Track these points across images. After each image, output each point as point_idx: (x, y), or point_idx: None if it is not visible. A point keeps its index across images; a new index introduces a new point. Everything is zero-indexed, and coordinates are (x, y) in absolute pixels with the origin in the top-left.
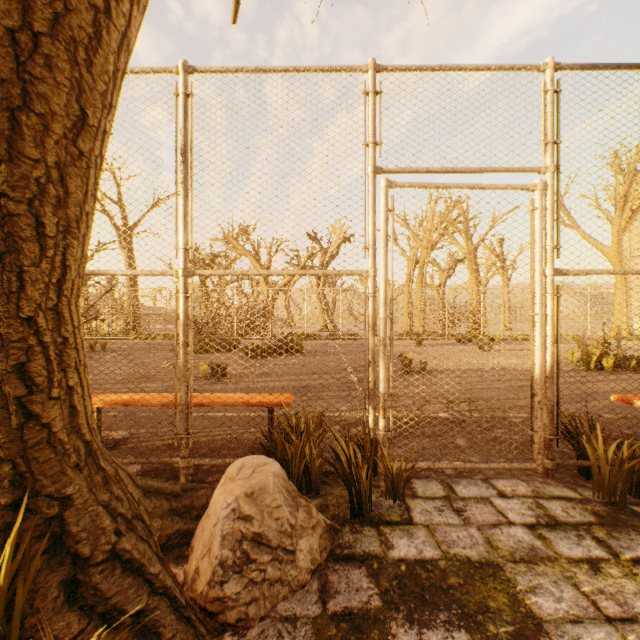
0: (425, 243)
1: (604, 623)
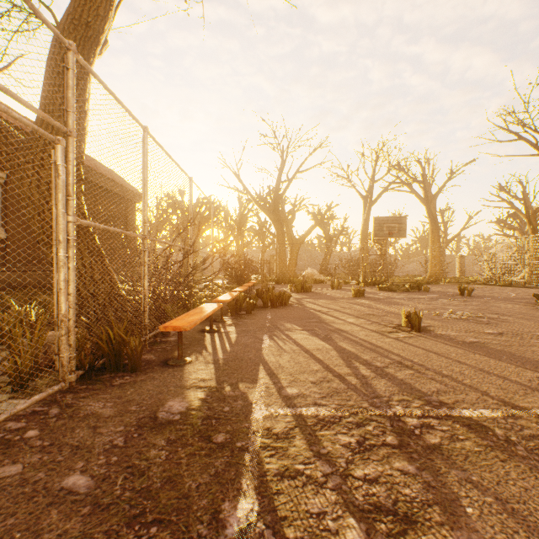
0: None
1: None
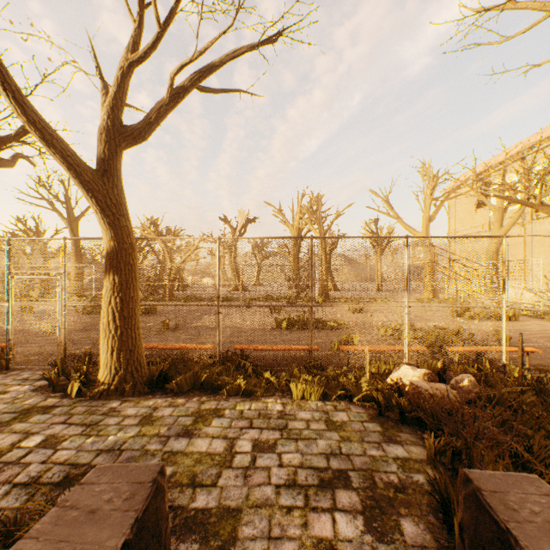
0: (295, 228)
1: None
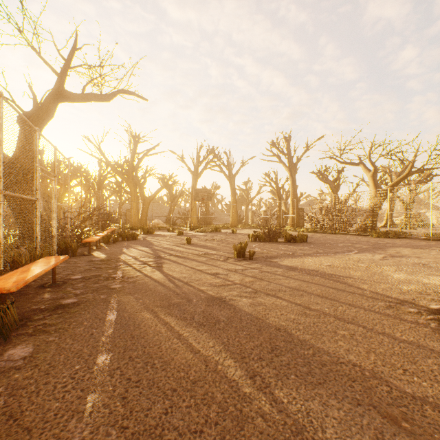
0: None
1: None
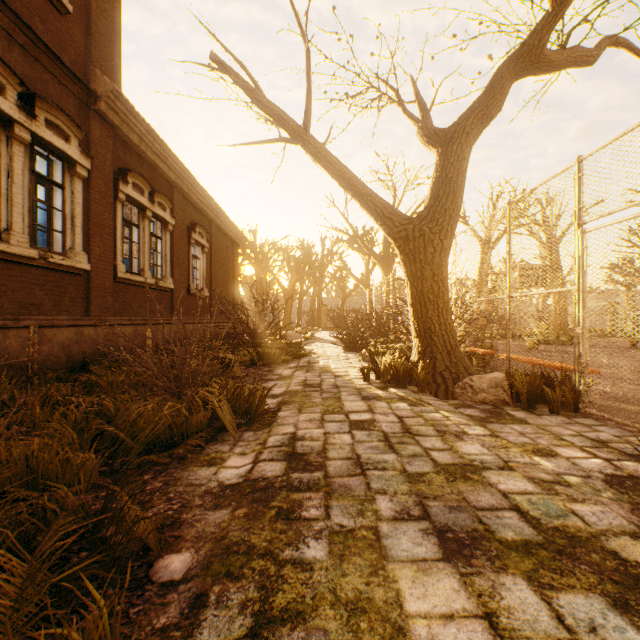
0: None
1: (517, 432)
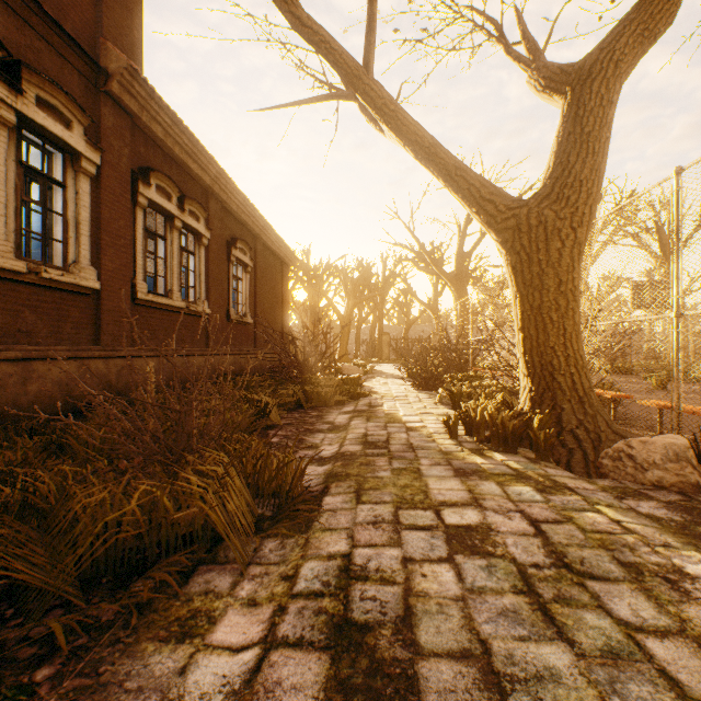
0: None
1: None
